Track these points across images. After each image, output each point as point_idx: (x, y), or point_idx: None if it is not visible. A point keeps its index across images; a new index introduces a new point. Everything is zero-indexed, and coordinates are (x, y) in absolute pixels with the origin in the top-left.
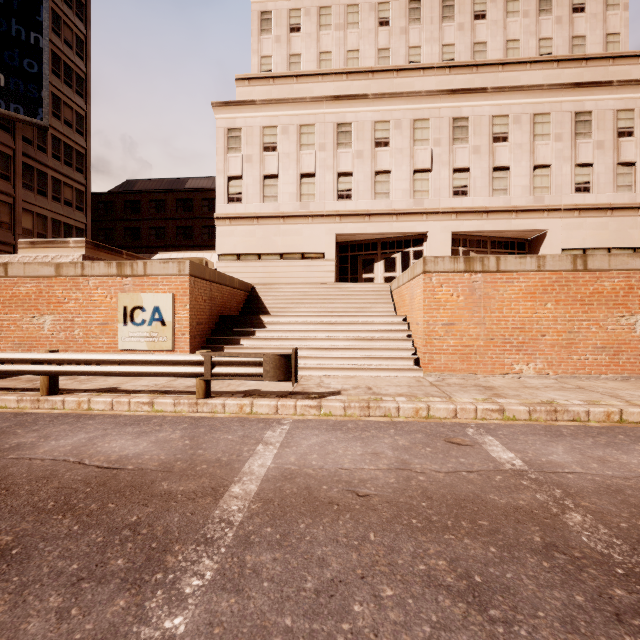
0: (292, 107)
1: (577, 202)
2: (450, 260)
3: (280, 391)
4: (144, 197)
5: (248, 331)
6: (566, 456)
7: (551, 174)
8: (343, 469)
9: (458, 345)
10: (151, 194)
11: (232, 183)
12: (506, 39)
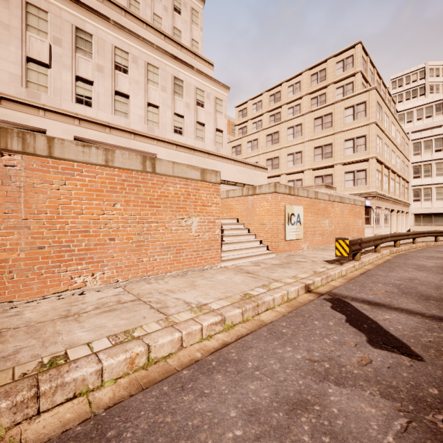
0: None
1: (175, 139)
2: None
3: None
4: None
5: None
6: None
7: (159, 114)
8: None
9: None
10: None
11: None
12: None
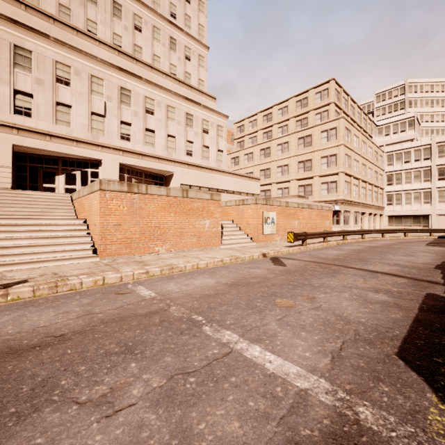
0: None
1: (187, 160)
2: (118, 184)
3: None
4: None
5: None
6: (174, 286)
7: (176, 142)
8: (40, 327)
9: (124, 238)
10: None
11: None
12: (153, 53)
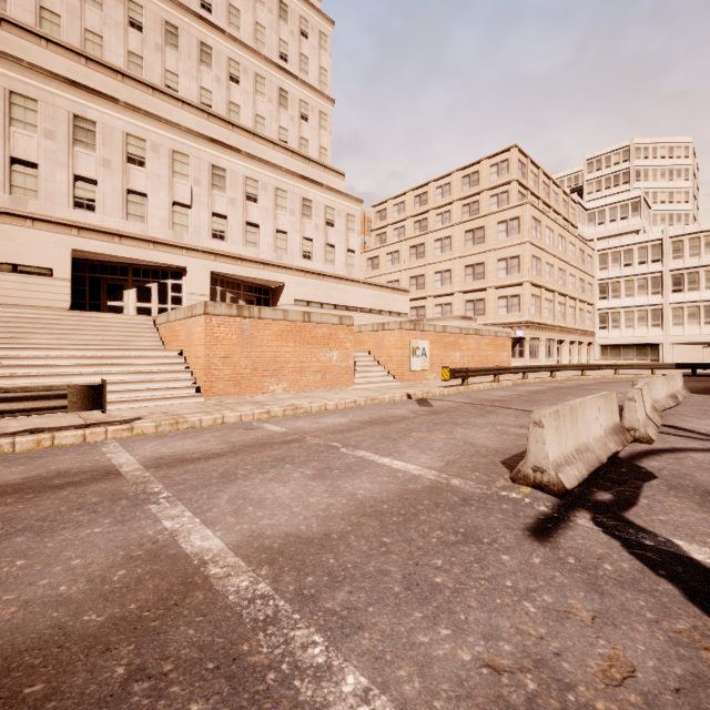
0: None
1: (304, 266)
2: (226, 306)
3: (73, 425)
4: None
5: None
6: (304, 424)
7: (288, 240)
8: (191, 449)
9: (232, 374)
10: None
11: None
12: (256, 113)
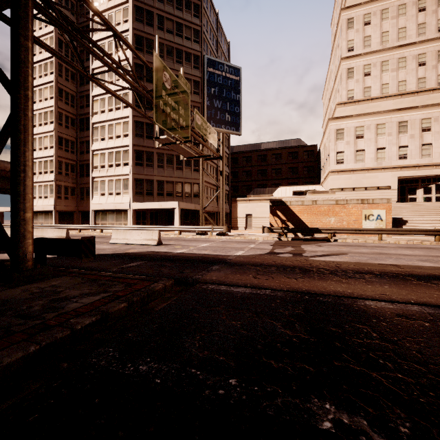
0: (372, 116)
1: None
2: None
3: None
4: (240, 155)
5: (402, 223)
6: None
7: None
8: None
9: None
10: (243, 153)
11: (338, 155)
12: None
